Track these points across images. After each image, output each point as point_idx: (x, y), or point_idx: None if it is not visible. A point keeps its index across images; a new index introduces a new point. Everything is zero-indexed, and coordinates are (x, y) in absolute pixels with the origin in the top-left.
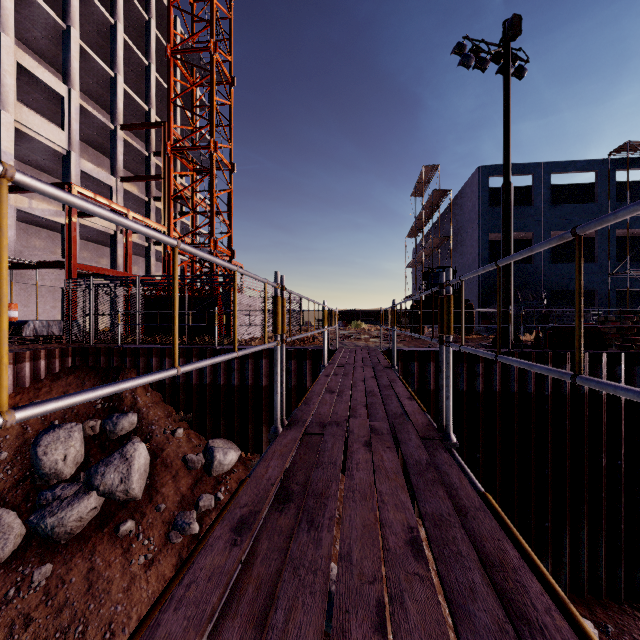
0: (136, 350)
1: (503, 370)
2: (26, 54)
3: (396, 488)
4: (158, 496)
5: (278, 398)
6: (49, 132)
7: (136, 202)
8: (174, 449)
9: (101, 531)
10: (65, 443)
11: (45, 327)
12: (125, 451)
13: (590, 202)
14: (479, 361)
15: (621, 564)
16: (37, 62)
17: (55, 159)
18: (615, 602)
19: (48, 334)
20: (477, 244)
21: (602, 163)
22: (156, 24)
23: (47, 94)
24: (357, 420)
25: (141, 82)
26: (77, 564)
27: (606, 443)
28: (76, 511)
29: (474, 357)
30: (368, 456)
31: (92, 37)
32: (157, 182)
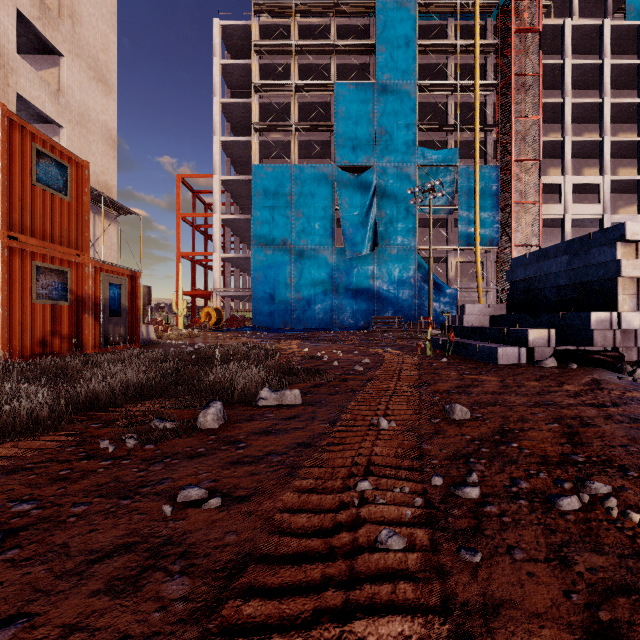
0: None
1: None
2: (577, 176)
3: None
4: None
5: None
6: (590, 210)
7: None
8: None
9: None
10: None
11: None
12: None
13: None
14: None
15: None
16: (585, 163)
17: (594, 221)
18: None
19: None
20: None
21: None
22: None
23: (590, 185)
24: None
25: None
26: None
27: None
28: None
29: None
30: None
31: (624, 117)
32: None
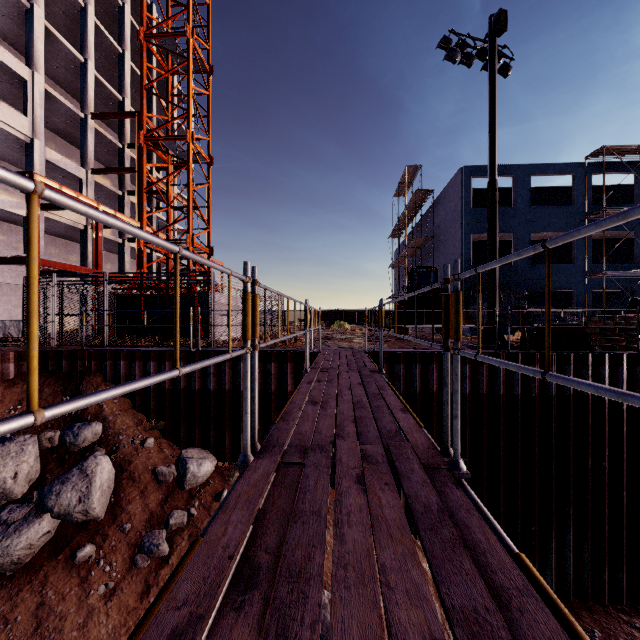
0: (102, 353)
1: (490, 372)
2: None
3: (404, 557)
4: (123, 515)
5: (248, 419)
6: (9, 117)
7: (109, 196)
8: (143, 461)
9: (55, 558)
10: (16, 458)
11: (1, 328)
12: (85, 466)
13: (567, 205)
14: (466, 363)
15: (606, 566)
16: None
17: (17, 147)
18: (600, 605)
19: (4, 336)
20: (460, 244)
21: (579, 166)
22: (131, 10)
23: (8, 76)
24: (345, 443)
25: (114, 70)
26: (24, 599)
27: (591, 444)
28: (24, 538)
29: (461, 358)
30: (362, 500)
31: (60, 19)
32: (132, 176)
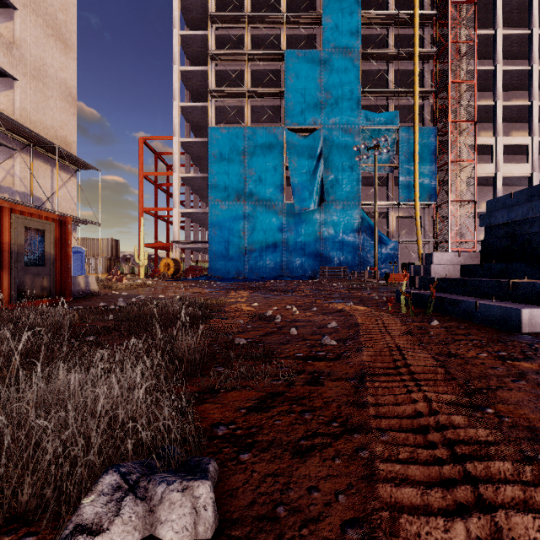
0: None
1: None
2: (507, 137)
3: None
4: None
5: None
6: (519, 169)
7: None
8: None
9: None
10: None
11: None
12: None
13: None
14: None
15: None
16: (513, 127)
17: (523, 179)
18: None
19: None
20: None
21: None
22: None
23: (518, 146)
24: None
25: None
26: None
27: None
28: None
29: None
30: None
31: None
32: None
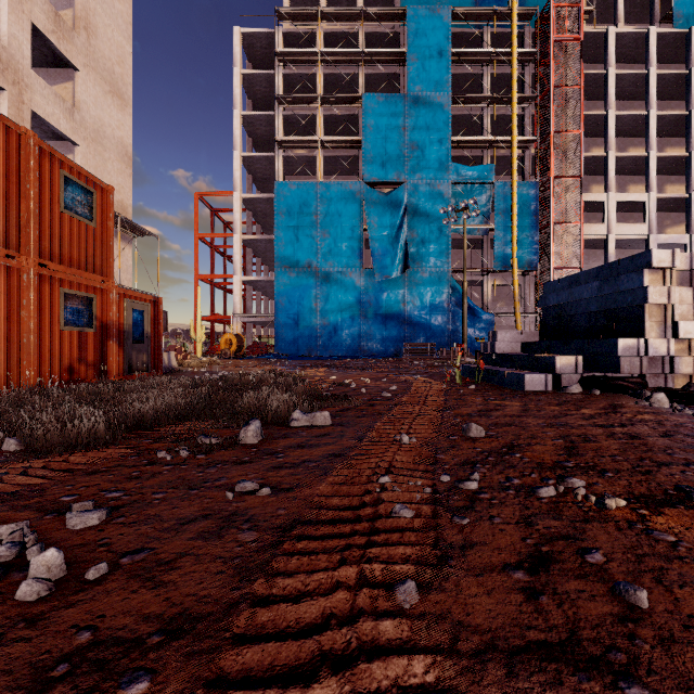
0: None
1: None
2: (621, 193)
3: None
4: None
5: None
6: (634, 230)
7: None
8: None
9: None
10: None
11: None
12: None
13: None
14: None
15: None
16: (630, 179)
17: (640, 242)
18: None
19: None
20: None
21: None
22: None
23: (635, 203)
24: None
25: None
26: None
27: None
28: None
29: None
30: None
31: (671, 131)
32: None
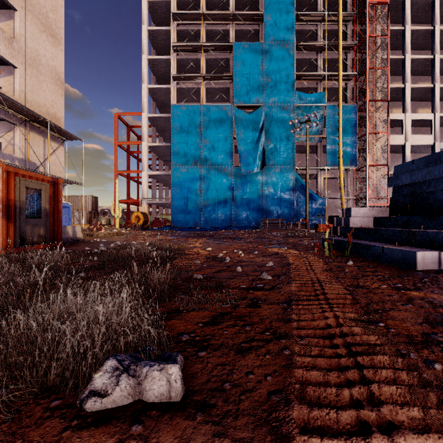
0: None
1: None
2: (414, 113)
3: None
4: None
5: None
6: (424, 139)
7: None
8: None
9: None
10: None
11: None
12: None
13: None
14: None
15: None
16: (419, 105)
17: (427, 148)
18: None
19: None
20: None
21: None
22: None
23: (423, 120)
24: None
25: None
26: None
27: None
28: None
29: None
30: None
31: None
32: None
